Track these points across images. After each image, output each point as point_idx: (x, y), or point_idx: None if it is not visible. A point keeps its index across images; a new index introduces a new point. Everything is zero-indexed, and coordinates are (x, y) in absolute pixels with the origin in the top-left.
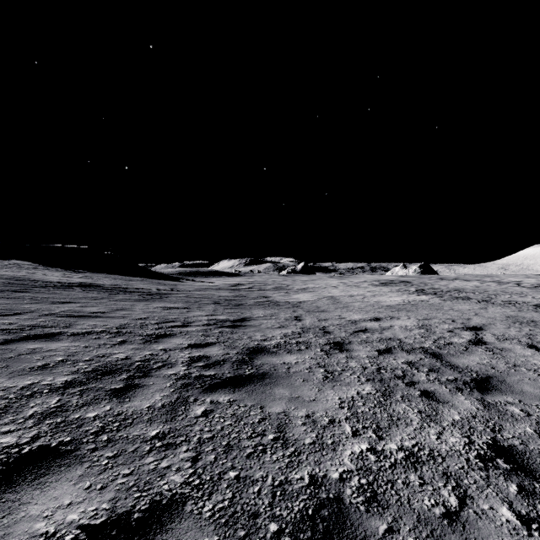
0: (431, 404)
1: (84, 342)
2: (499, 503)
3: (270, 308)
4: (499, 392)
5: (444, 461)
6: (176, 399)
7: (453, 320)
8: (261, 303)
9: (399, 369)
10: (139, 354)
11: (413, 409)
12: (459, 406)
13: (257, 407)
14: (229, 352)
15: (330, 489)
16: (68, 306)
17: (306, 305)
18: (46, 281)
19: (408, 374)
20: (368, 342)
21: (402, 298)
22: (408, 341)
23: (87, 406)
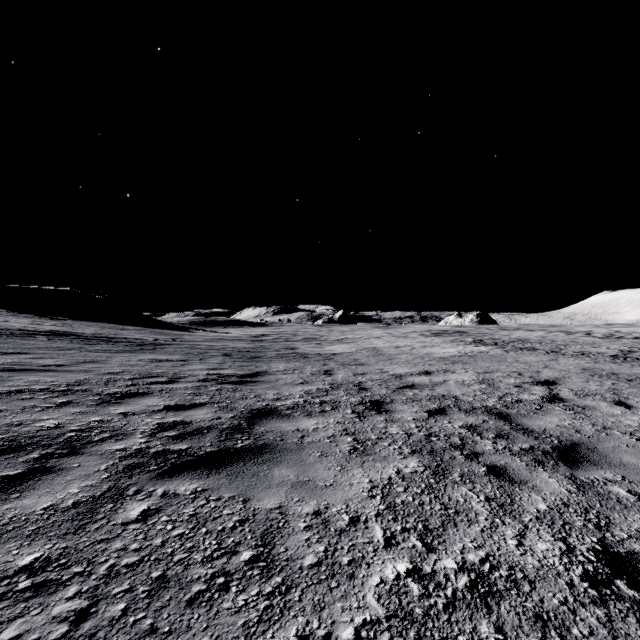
0: (503, 486)
1: (2, 404)
2: None
3: (295, 361)
4: (592, 465)
5: (533, 588)
6: (105, 491)
7: (520, 373)
8: (284, 355)
9: (456, 436)
10: (81, 421)
11: (478, 495)
12: (543, 488)
13: (238, 501)
14: (222, 415)
15: None
16: (14, 358)
17: (341, 358)
18: (3, 328)
19: (469, 442)
20: (415, 400)
21: (457, 349)
22: (467, 398)
23: None
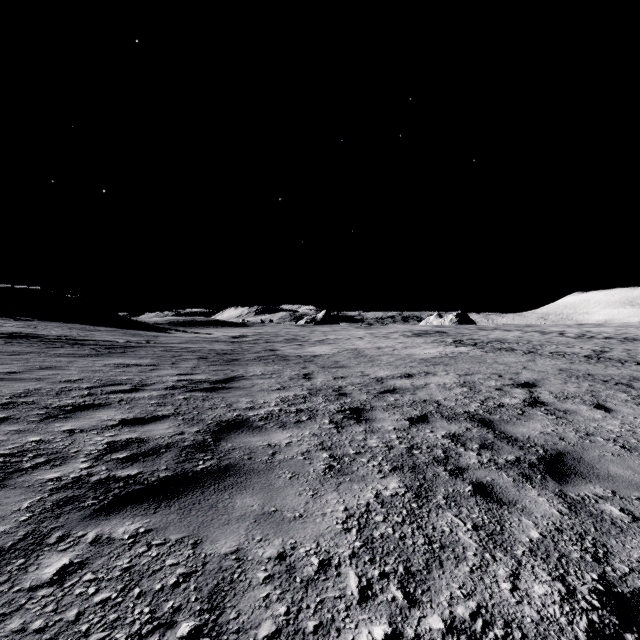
0: (491, 509)
1: None
2: None
3: (274, 364)
4: (581, 479)
5: None
6: (19, 540)
7: (500, 375)
8: (263, 357)
9: (439, 448)
10: (14, 442)
11: (465, 522)
12: (533, 509)
13: (187, 545)
14: (186, 430)
15: None
16: None
17: (322, 360)
18: None
19: (452, 454)
20: (396, 406)
21: (438, 350)
22: (449, 403)
23: None
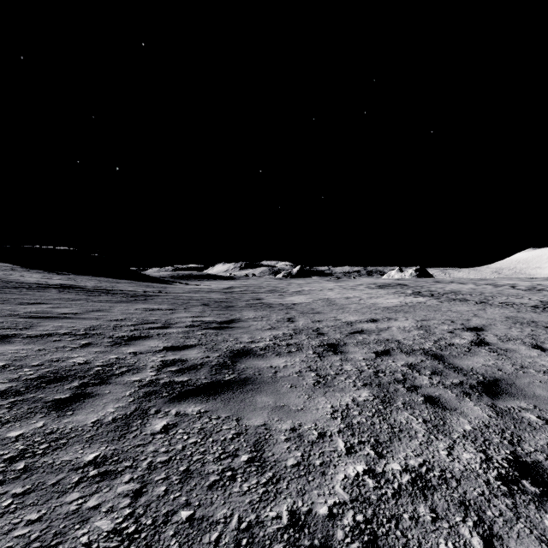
0: (437, 412)
1: (40, 344)
2: (535, 544)
3: (262, 310)
4: (510, 397)
5: (459, 484)
6: (133, 411)
7: (452, 321)
8: (253, 305)
9: (399, 373)
10: (102, 358)
11: (417, 418)
12: (469, 413)
13: (233, 420)
14: (210, 355)
15: (315, 532)
16: (37, 307)
17: (300, 307)
18: (22, 282)
19: (409, 377)
20: (364, 343)
21: (398, 300)
22: (407, 342)
23: (13, 422)
